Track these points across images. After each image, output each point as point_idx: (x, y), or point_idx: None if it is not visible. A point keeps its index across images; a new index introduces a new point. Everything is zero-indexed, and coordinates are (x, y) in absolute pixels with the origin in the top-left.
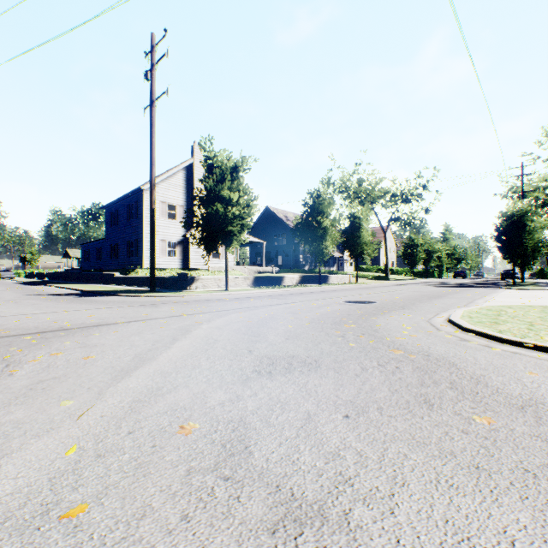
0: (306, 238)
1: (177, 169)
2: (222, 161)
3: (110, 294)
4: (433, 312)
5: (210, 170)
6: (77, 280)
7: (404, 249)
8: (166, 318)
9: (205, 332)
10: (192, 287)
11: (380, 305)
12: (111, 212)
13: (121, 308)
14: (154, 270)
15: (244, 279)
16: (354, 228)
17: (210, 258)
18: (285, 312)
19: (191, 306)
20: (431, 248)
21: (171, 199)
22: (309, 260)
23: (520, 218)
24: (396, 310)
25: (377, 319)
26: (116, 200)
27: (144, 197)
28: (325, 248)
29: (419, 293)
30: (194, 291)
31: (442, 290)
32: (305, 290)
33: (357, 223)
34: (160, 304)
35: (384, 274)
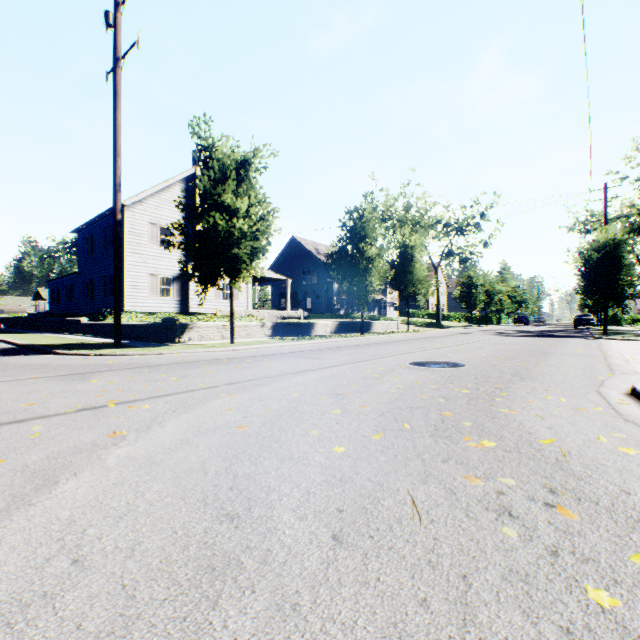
0: (344, 272)
1: (173, 181)
2: (225, 154)
3: (45, 352)
4: (586, 388)
5: (207, 168)
6: (37, 328)
7: (461, 290)
8: (57, 418)
9: (87, 493)
10: (183, 338)
11: (476, 370)
12: (85, 238)
13: (8, 384)
14: (120, 313)
15: (260, 327)
16: (406, 260)
17: (218, 299)
18: (321, 393)
19: (150, 378)
20: (491, 289)
21: (165, 220)
22: (345, 303)
23: (613, 249)
24: (513, 382)
25: (515, 414)
26: (90, 221)
27: (125, 216)
28: (370, 286)
29: (505, 346)
30: (183, 345)
31: (529, 342)
32: (344, 342)
33: (409, 255)
34: (100, 372)
35: (433, 320)
